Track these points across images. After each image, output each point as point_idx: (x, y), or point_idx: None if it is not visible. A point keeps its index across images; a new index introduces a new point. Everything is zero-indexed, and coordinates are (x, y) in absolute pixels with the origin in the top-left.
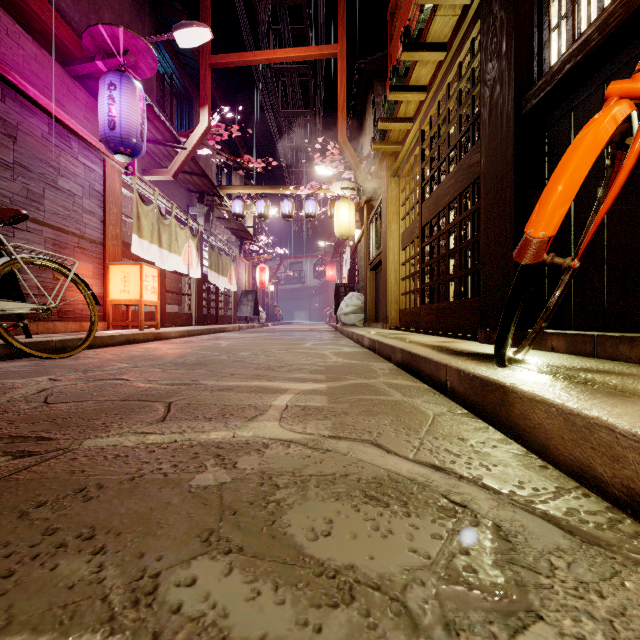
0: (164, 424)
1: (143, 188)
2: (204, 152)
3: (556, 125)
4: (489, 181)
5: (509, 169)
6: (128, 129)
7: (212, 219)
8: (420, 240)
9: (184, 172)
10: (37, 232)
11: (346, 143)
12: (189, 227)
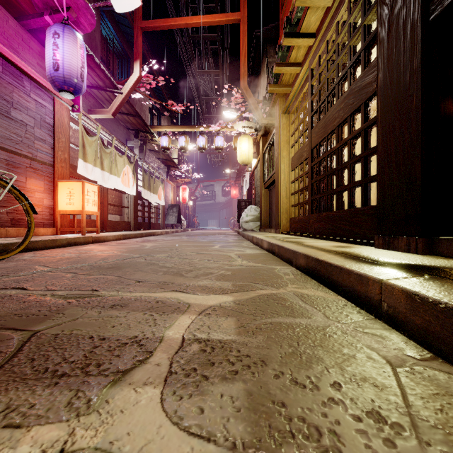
0: None
1: (88, 123)
2: (137, 96)
3: None
4: (388, 94)
5: (415, 76)
6: (69, 70)
7: (145, 151)
8: (309, 160)
9: (122, 113)
10: None
11: (247, 89)
12: (127, 156)
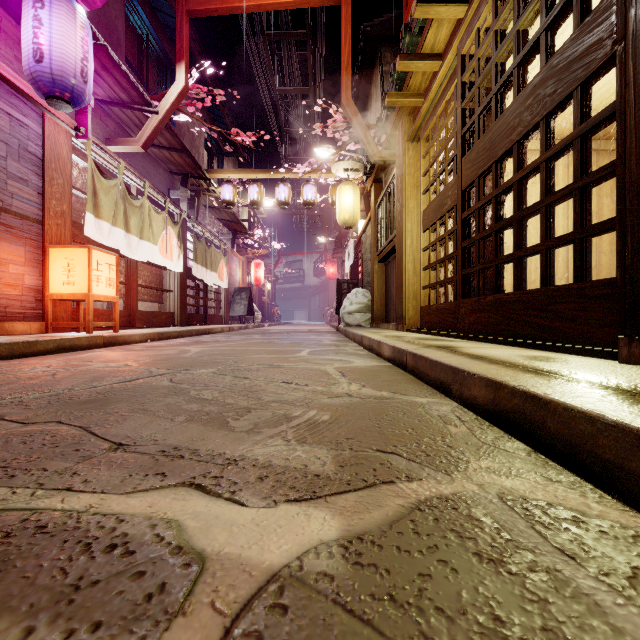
0: None
1: (104, 159)
2: (181, 119)
3: None
4: None
5: None
6: (61, 63)
7: (199, 206)
8: (459, 209)
9: (161, 147)
10: None
11: (351, 106)
12: (169, 213)
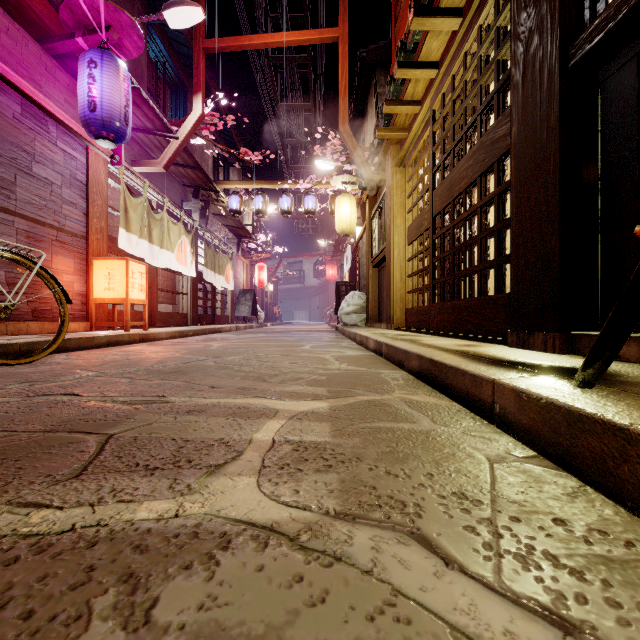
0: (76, 482)
1: (132, 180)
2: (197, 142)
3: (615, 76)
4: (523, 153)
5: (552, 134)
6: (110, 111)
7: (208, 215)
8: (430, 232)
9: (177, 164)
10: (7, 223)
11: (348, 132)
12: (183, 223)
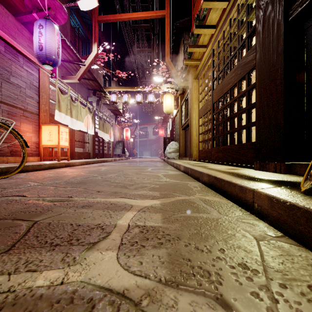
0: (5, 256)
1: (62, 86)
2: (95, 67)
3: None
4: (263, 68)
5: (279, 57)
6: (50, 50)
7: (100, 104)
8: (212, 111)
9: (85, 78)
10: None
11: (169, 62)
12: (88, 107)
